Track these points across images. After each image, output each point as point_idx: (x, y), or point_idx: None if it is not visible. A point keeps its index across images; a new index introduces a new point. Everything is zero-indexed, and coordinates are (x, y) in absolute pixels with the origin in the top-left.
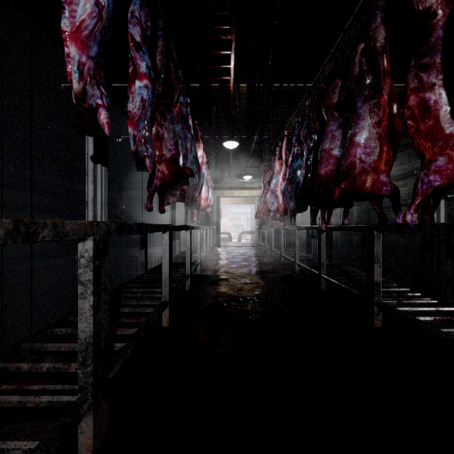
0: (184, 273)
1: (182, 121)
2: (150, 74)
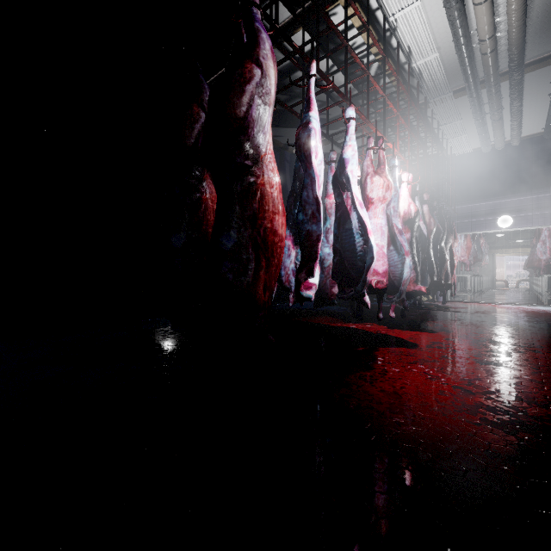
0: (477, 290)
1: (476, 240)
2: (473, 245)
